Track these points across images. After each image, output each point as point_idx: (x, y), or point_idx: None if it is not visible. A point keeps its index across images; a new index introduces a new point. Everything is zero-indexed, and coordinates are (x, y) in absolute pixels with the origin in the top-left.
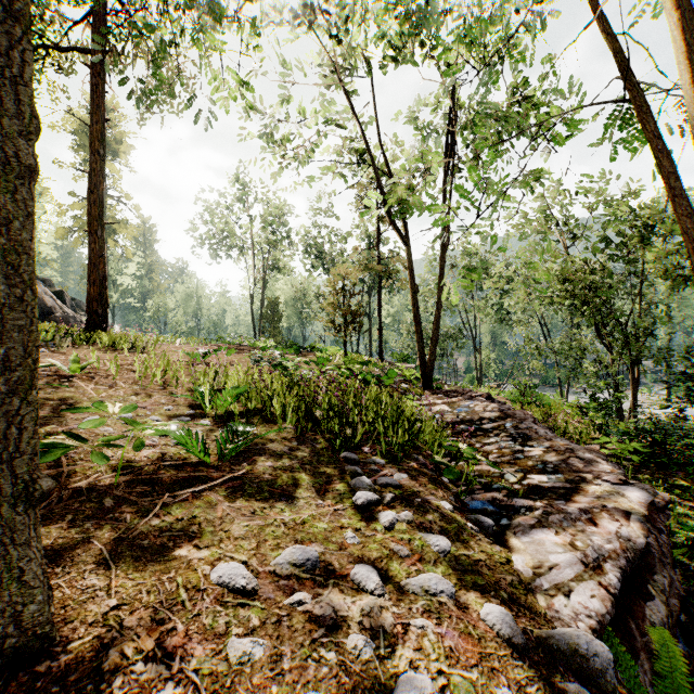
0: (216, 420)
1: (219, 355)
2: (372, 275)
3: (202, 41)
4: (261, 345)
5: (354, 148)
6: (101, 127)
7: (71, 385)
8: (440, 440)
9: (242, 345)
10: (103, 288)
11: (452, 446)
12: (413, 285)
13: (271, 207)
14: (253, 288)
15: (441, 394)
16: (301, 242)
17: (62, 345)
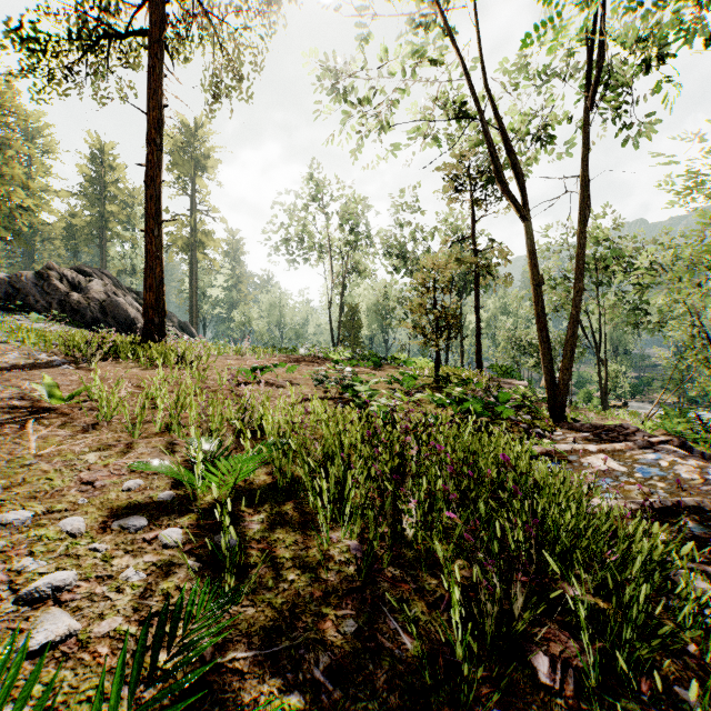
0: (200, 522)
1: (282, 370)
2: (463, 275)
3: (270, 14)
4: (334, 357)
5: (448, 105)
6: (157, 113)
7: (22, 428)
8: (668, 573)
9: (316, 356)
10: (160, 294)
11: (709, 597)
12: (536, 275)
13: (350, 204)
14: (331, 294)
15: (585, 431)
16: (383, 241)
17: (91, 360)
